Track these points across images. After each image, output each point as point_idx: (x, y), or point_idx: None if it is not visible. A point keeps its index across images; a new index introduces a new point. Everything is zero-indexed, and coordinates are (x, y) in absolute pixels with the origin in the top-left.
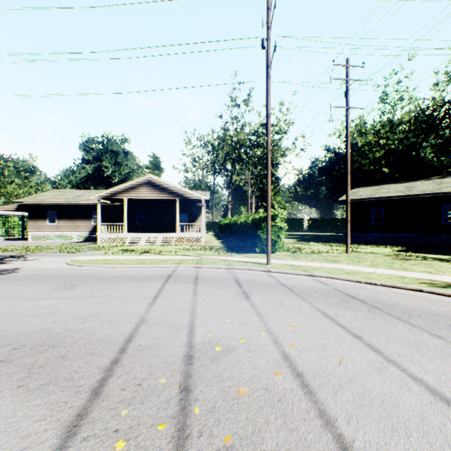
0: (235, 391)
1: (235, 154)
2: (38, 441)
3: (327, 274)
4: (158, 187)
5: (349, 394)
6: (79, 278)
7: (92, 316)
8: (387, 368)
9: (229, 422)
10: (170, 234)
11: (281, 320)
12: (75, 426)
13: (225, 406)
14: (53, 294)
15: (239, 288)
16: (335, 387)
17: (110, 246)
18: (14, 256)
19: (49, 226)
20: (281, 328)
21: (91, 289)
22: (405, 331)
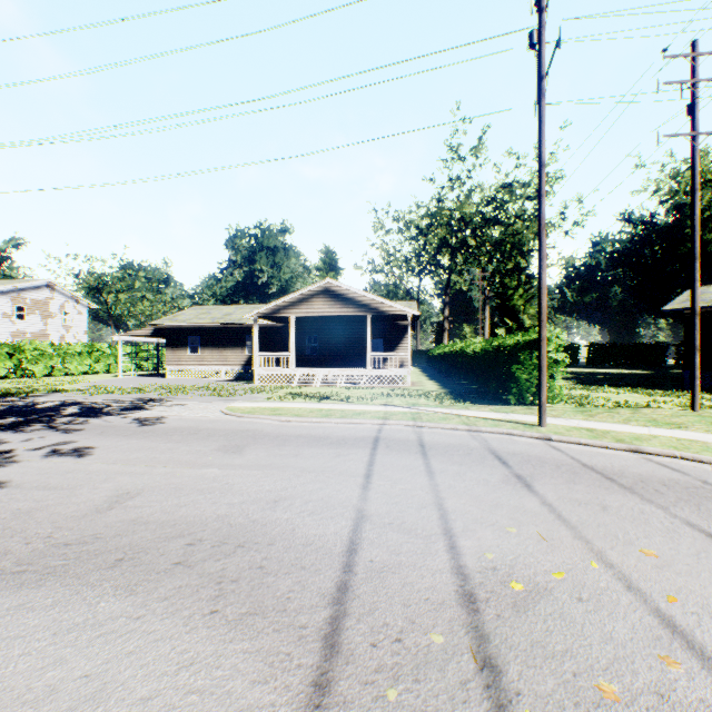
0: (592, 687)
1: (456, 239)
2: None
3: (672, 451)
4: (339, 297)
5: None
6: (244, 436)
7: (282, 501)
8: None
9: None
10: (357, 370)
11: (618, 539)
12: (316, 707)
13: None
14: (218, 459)
15: (506, 468)
16: None
17: (273, 388)
18: (154, 399)
19: (191, 358)
20: (626, 556)
21: (267, 454)
22: None
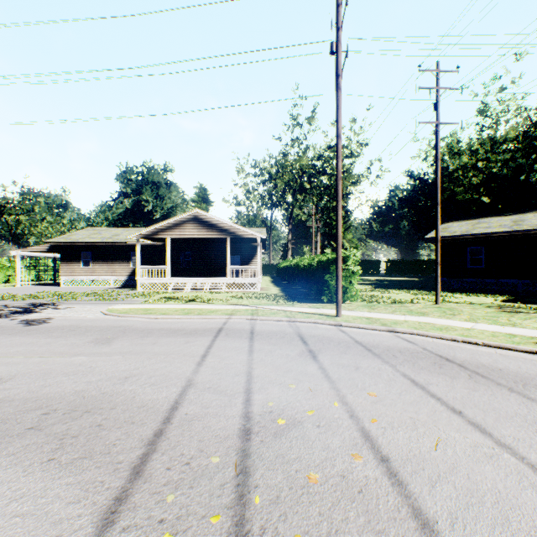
0: (304, 477)
1: (297, 183)
2: (71, 529)
3: (413, 330)
4: (205, 223)
5: (450, 488)
6: (116, 331)
7: (132, 377)
8: (500, 455)
9: (298, 517)
10: (219, 279)
11: (358, 387)
12: (113, 513)
13: (292, 497)
14: (88, 349)
15: (304, 346)
16: (432, 477)
17: (152, 293)
18: (45, 303)
19: (83, 270)
20: (358, 397)
21: (131, 344)
22: (520, 406)
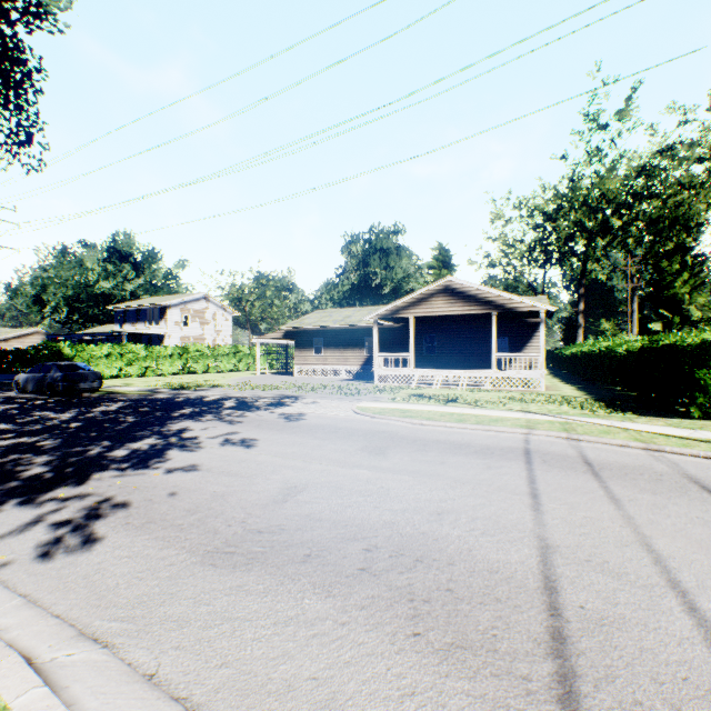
0: None
1: (594, 221)
2: None
3: None
4: (460, 295)
5: None
6: (382, 438)
7: (445, 514)
8: None
9: None
10: (480, 371)
11: None
12: None
13: None
14: (364, 460)
15: None
16: None
17: (393, 388)
18: (290, 396)
19: (315, 358)
20: None
21: (411, 459)
22: None
